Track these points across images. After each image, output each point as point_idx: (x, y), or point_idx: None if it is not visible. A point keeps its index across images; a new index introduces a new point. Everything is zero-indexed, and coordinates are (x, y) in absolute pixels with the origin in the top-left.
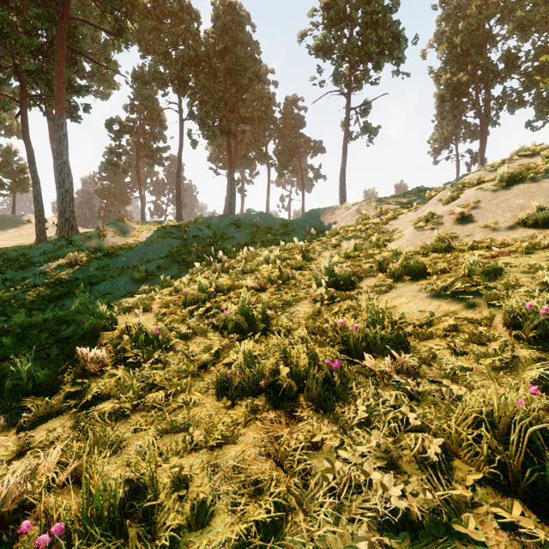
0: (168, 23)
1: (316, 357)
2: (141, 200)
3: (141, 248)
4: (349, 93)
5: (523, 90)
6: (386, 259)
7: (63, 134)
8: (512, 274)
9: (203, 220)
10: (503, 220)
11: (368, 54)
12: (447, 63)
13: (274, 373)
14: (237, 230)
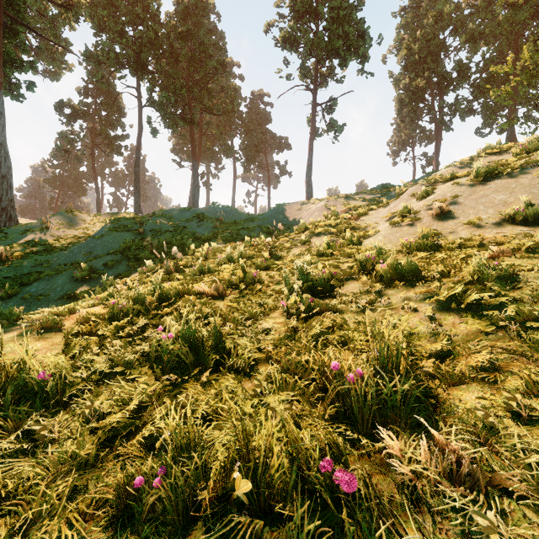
0: (125, 0)
1: (302, 450)
2: (97, 190)
3: (89, 242)
4: (315, 88)
5: (473, 99)
6: (370, 259)
7: None
8: (531, 281)
9: (163, 213)
10: (486, 216)
11: (335, 49)
12: (406, 69)
13: (225, 475)
14: (199, 224)
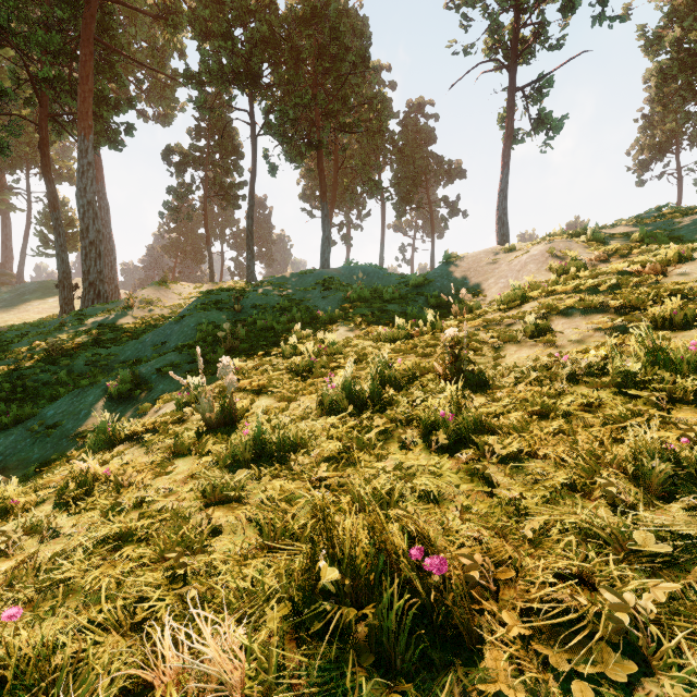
0: None
1: None
2: (210, 255)
3: (166, 327)
4: (514, 61)
5: None
6: None
7: (88, 162)
8: None
9: (274, 280)
10: None
11: None
12: (673, 15)
13: None
14: (323, 294)
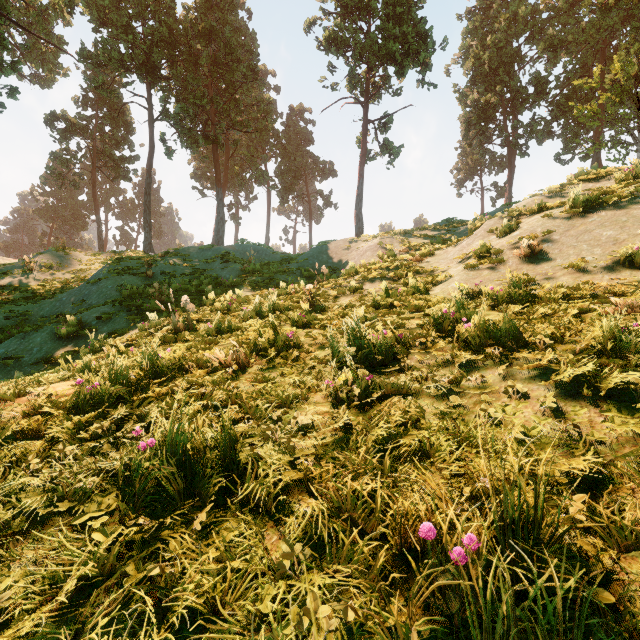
0: None
1: None
2: (99, 224)
3: (82, 288)
4: (367, 101)
5: (552, 119)
6: (448, 315)
7: None
8: None
9: (178, 252)
10: (592, 257)
11: (390, 53)
12: (474, 82)
13: None
14: (223, 265)
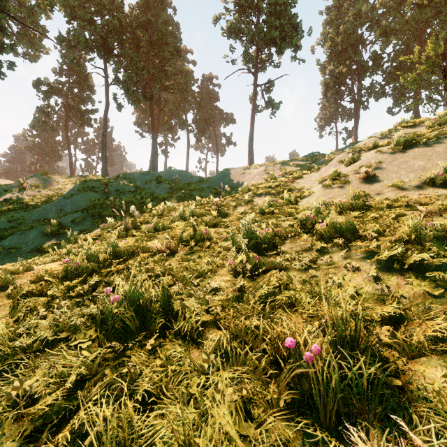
0: None
1: None
2: (70, 156)
3: (60, 201)
4: (256, 71)
5: (385, 83)
6: (309, 218)
7: None
8: None
9: (126, 176)
10: (408, 179)
11: (272, 38)
12: (330, 58)
13: None
14: (157, 185)
